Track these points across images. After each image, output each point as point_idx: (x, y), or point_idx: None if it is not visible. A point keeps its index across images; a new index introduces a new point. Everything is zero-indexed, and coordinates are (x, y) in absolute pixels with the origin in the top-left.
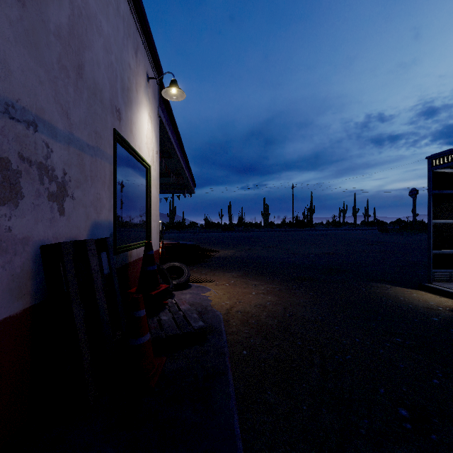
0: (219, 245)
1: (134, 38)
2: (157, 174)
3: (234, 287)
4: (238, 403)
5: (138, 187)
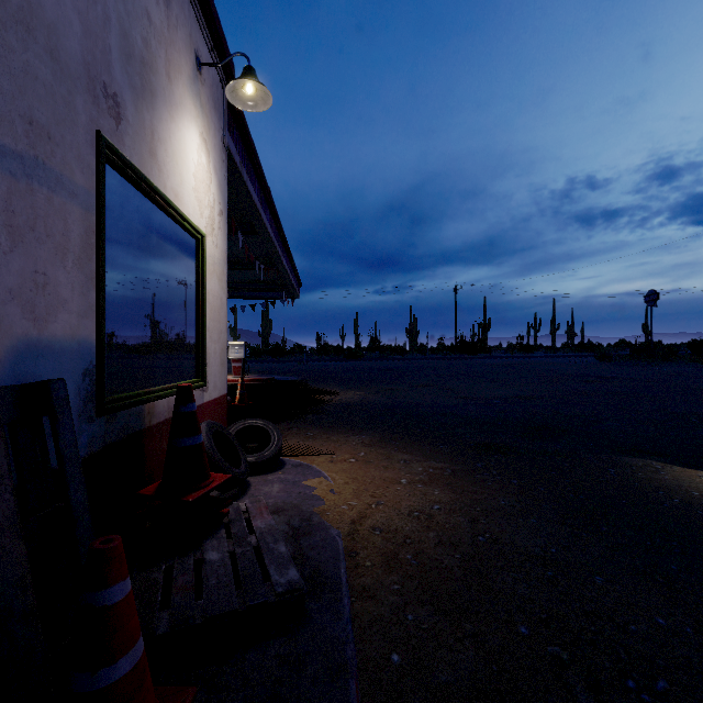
0: (338, 383)
1: None
2: (222, 254)
3: (366, 467)
4: None
5: (175, 274)
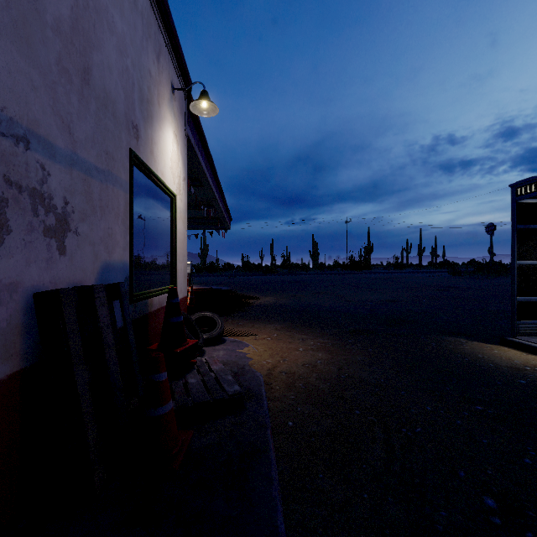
0: (259, 291)
1: (155, 39)
2: (184, 205)
3: (277, 342)
4: (283, 490)
5: (161, 221)
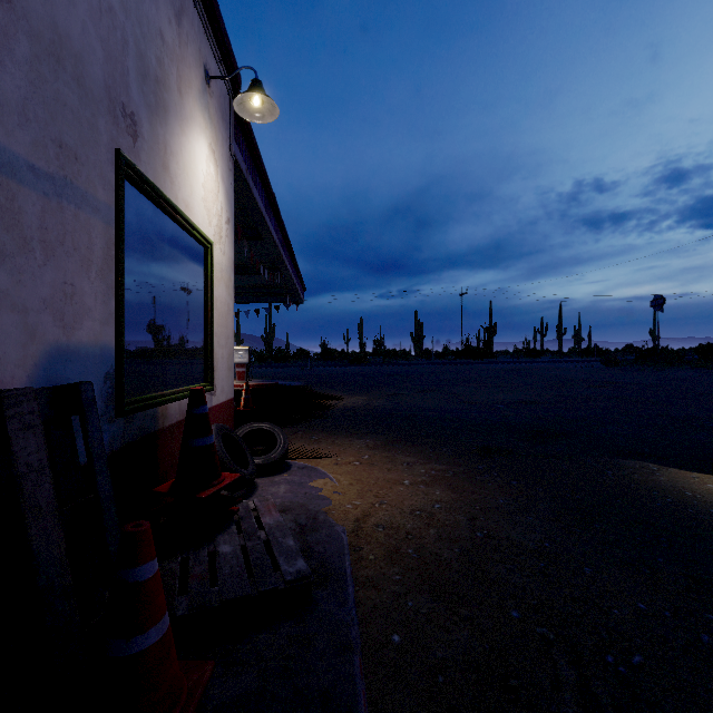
0: (343, 388)
1: None
2: (229, 261)
3: (370, 469)
4: None
5: (185, 282)
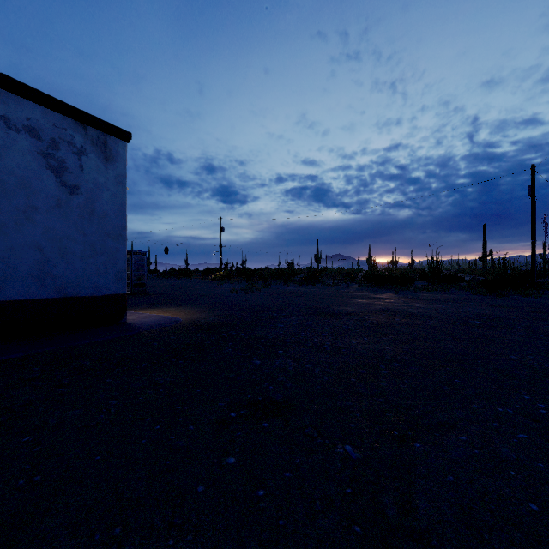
0: None
1: None
2: None
3: None
4: None
5: None
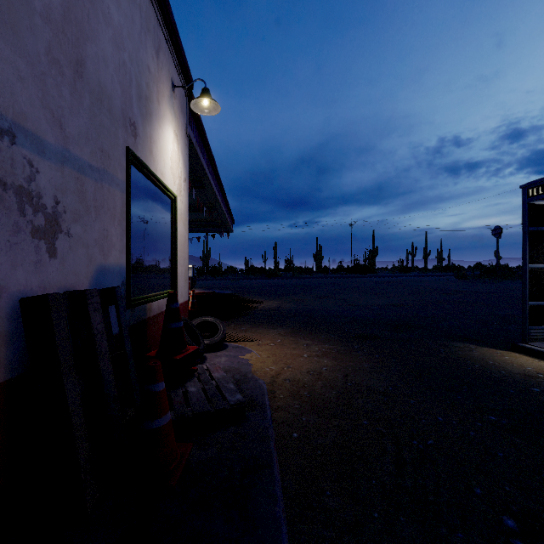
0: (262, 295)
1: (154, 34)
2: (185, 207)
3: (281, 348)
4: (287, 509)
5: (160, 223)
